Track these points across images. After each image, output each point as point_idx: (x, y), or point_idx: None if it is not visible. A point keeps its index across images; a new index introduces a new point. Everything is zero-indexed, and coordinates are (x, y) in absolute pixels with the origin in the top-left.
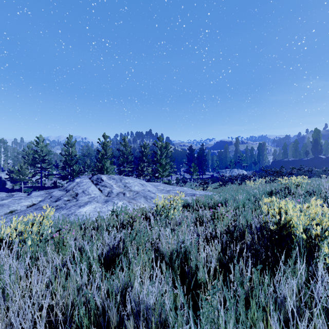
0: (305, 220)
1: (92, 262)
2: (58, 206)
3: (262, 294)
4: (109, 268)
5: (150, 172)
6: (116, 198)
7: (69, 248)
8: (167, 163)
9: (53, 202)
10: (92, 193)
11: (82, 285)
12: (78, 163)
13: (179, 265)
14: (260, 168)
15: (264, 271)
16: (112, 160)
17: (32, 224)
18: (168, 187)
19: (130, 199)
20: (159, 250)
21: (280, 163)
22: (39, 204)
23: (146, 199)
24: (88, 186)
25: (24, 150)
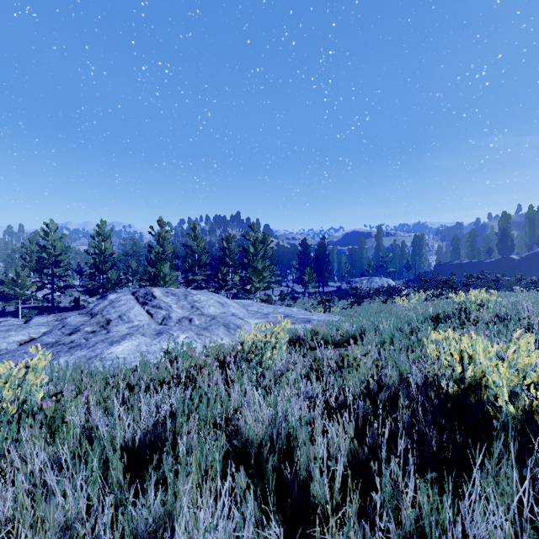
0: (510, 376)
1: (110, 459)
2: (73, 343)
3: (437, 532)
4: (147, 467)
5: (238, 283)
6: (176, 328)
7: (73, 428)
8: (265, 267)
9: (65, 336)
10: (136, 318)
11: (77, 517)
12: (117, 268)
13: (275, 465)
14: (417, 275)
15: (444, 495)
16: (174, 262)
17: (5, 383)
18: (266, 308)
19: (201, 330)
20: (239, 431)
21: (448, 267)
22: (41, 339)
23: (228, 329)
24: (128, 308)
25: (24, 245)
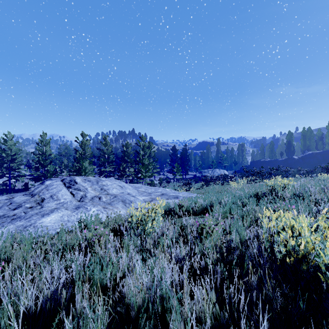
0: None
1: None
2: (15, 216)
3: None
4: None
5: (133, 173)
6: (90, 203)
7: None
8: (150, 163)
9: (10, 211)
10: (62, 197)
11: None
12: (55, 163)
13: None
14: (240, 168)
15: None
16: (92, 160)
17: None
18: (150, 189)
19: (106, 204)
20: (124, 296)
21: (258, 163)
22: None
23: (125, 204)
24: (58, 190)
25: None
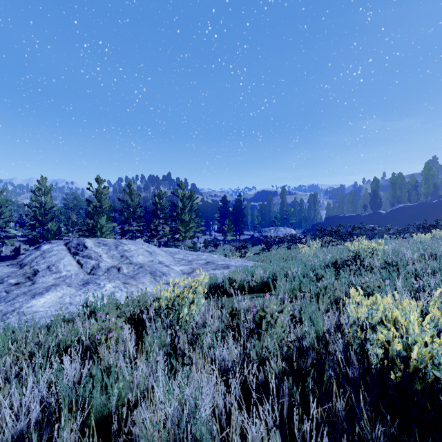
0: None
1: None
2: None
3: None
4: None
5: (168, 233)
6: (104, 277)
7: None
8: (191, 219)
9: None
10: (64, 269)
11: None
12: (59, 220)
13: None
14: (312, 226)
15: None
16: (111, 214)
17: None
18: (190, 256)
19: (128, 278)
20: (135, 438)
21: (335, 219)
22: None
23: (154, 277)
24: (59, 258)
25: None
